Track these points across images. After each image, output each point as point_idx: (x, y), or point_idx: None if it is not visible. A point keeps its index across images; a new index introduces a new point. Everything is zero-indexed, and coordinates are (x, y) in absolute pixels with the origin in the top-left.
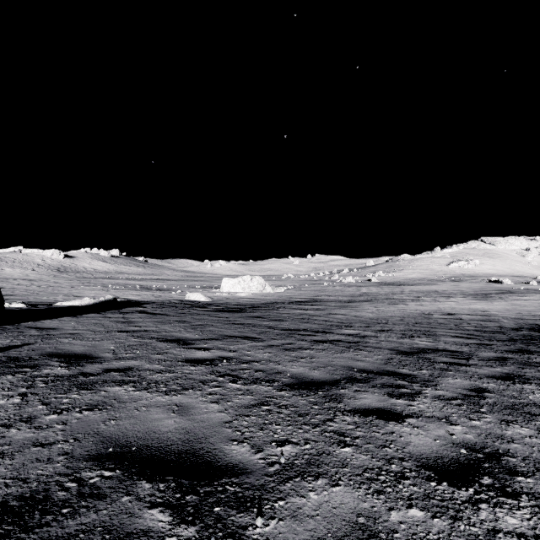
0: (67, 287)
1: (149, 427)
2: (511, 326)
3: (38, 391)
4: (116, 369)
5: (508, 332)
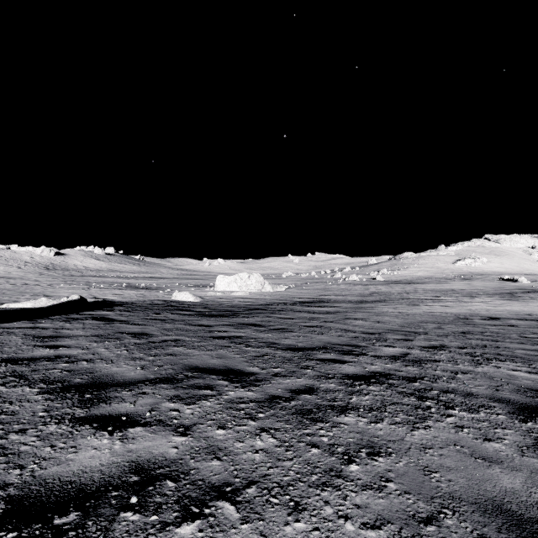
0: (45, 285)
1: None
2: None
3: None
4: None
5: None
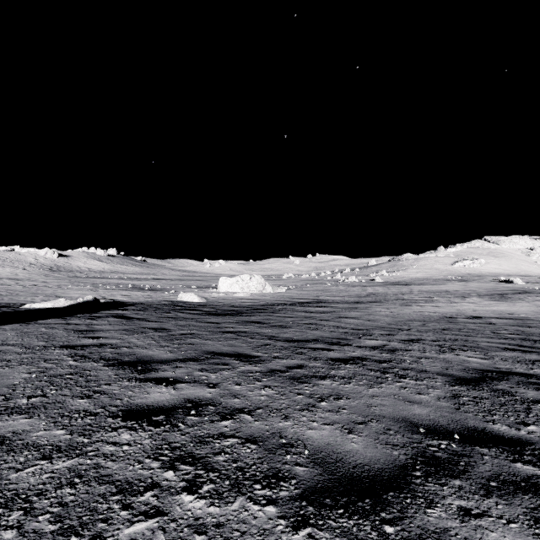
0: (54, 287)
1: None
2: None
3: None
4: None
5: None
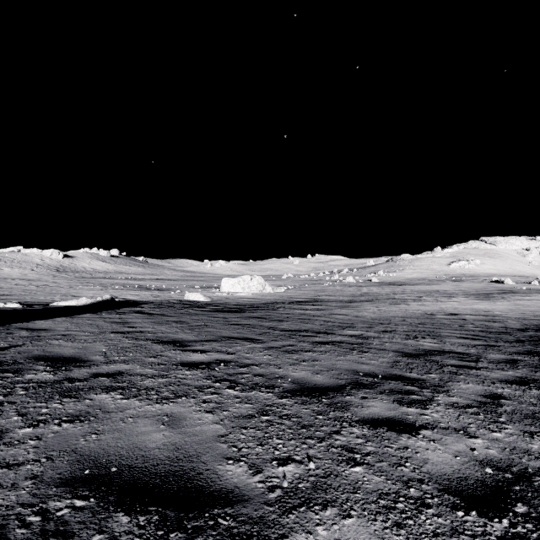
0: (66, 287)
1: (135, 442)
2: (517, 327)
3: (16, 400)
4: (105, 373)
5: (514, 332)
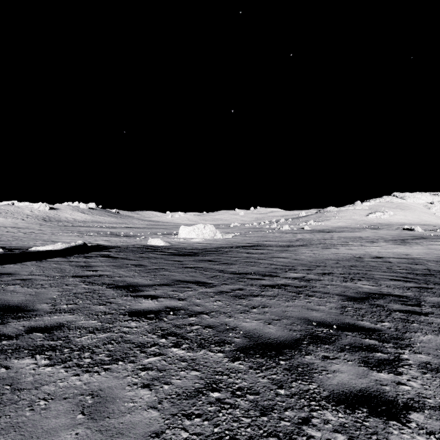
0: (48, 233)
1: None
2: (438, 269)
3: None
4: (42, 327)
5: (437, 274)
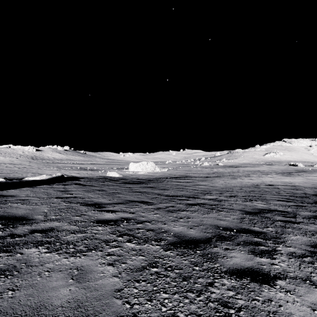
0: (36, 168)
1: (43, 299)
2: (312, 193)
3: None
4: (40, 230)
5: (311, 197)
